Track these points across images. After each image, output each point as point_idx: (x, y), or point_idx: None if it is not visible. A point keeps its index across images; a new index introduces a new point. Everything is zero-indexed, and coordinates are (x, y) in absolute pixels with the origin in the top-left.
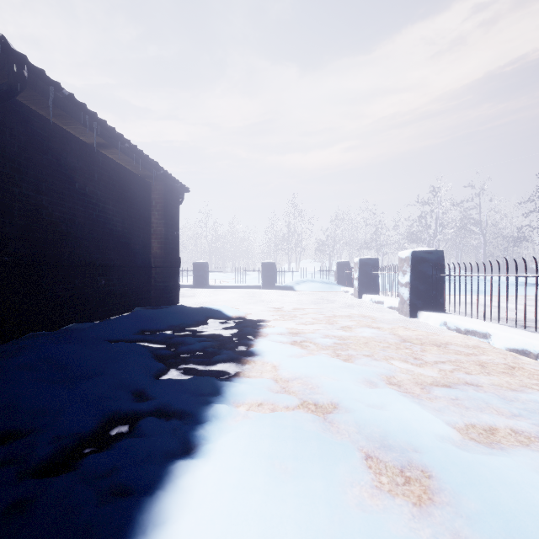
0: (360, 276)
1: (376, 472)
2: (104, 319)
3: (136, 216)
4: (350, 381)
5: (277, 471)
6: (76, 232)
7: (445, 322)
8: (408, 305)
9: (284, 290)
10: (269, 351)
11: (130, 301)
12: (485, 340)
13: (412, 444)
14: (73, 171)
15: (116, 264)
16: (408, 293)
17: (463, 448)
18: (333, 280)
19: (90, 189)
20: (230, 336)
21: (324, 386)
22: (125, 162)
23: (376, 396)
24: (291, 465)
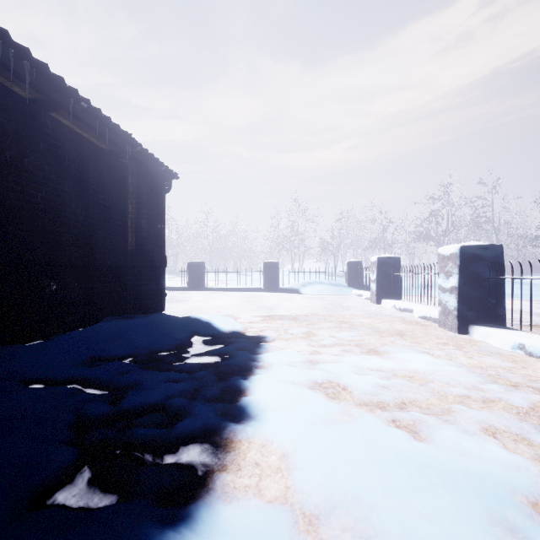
0: (379, 278)
1: None
2: (54, 336)
3: (106, 204)
4: (464, 527)
5: None
6: (6, 218)
7: (522, 345)
8: (456, 317)
9: (288, 293)
10: (273, 410)
11: (97, 309)
12: None
13: None
14: (1, 133)
15: (75, 263)
16: (454, 301)
17: None
18: (343, 281)
19: (31, 161)
20: (215, 369)
21: None
22: (88, 133)
23: None
24: None
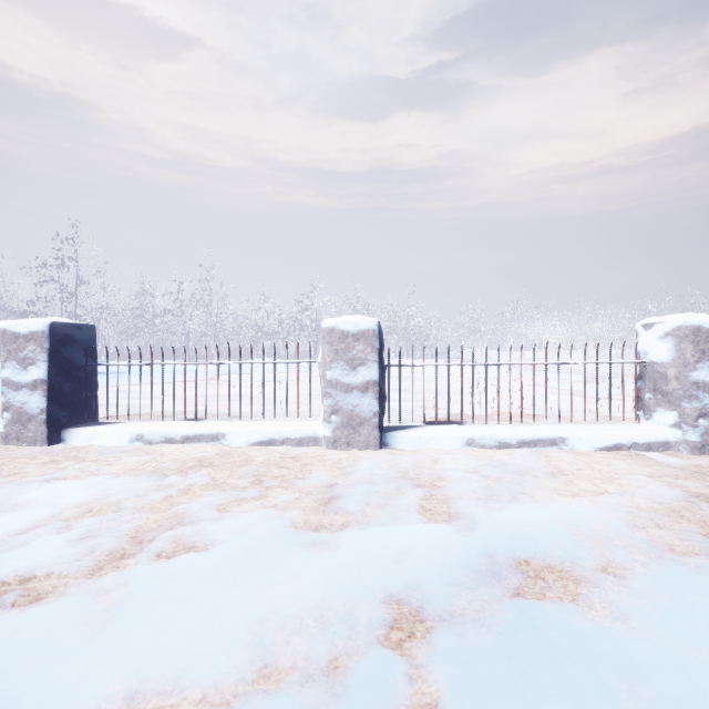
0: None
1: (544, 596)
2: None
3: None
4: (310, 561)
5: (644, 704)
6: None
7: (141, 436)
8: (45, 422)
9: None
10: None
11: None
12: (216, 443)
13: (481, 553)
14: None
15: None
16: (42, 400)
17: (470, 528)
18: None
19: None
20: None
21: (330, 597)
22: None
23: (372, 548)
24: (612, 680)
